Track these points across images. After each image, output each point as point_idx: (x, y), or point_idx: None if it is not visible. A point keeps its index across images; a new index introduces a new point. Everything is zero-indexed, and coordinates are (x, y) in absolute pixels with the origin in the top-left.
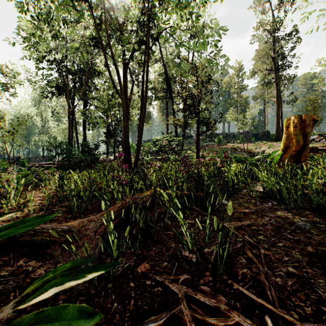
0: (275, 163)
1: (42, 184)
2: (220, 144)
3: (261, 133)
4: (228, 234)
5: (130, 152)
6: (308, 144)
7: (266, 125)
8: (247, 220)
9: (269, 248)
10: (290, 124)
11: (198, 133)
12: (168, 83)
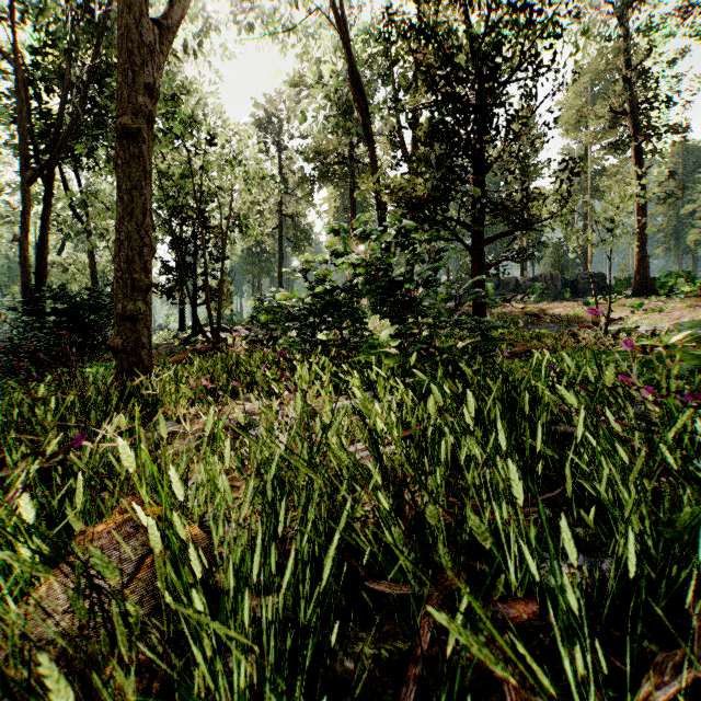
0: None
1: None
2: (489, 306)
3: (585, 279)
4: None
5: None
6: None
7: (588, 261)
8: None
9: None
10: None
11: (481, 241)
12: (360, 86)
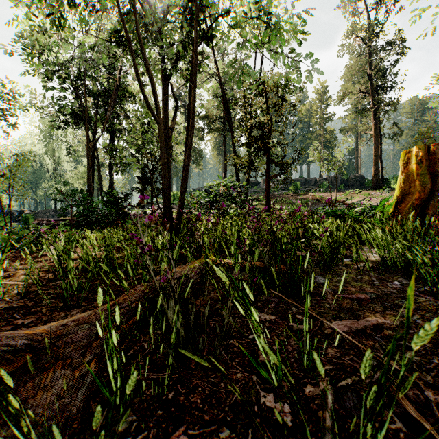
0: (387, 218)
1: (27, 249)
2: (297, 194)
3: (353, 179)
4: (344, 346)
5: (170, 201)
6: (438, 189)
7: (359, 167)
8: (369, 315)
9: (437, 386)
10: (410, 159)
11: (268, 177)
12: (227, 108)
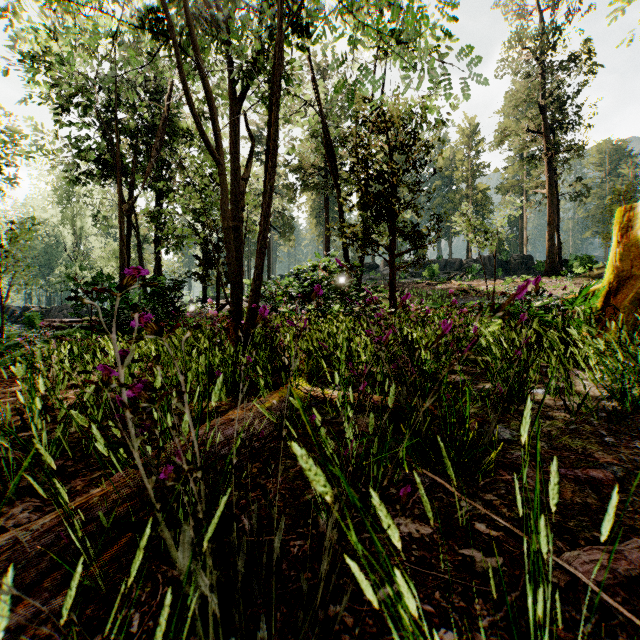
0: (592, 318)
1: None
2: (435, 283)
3: (516, 260)
4: (613, 632)
5: (237, 290)
6: None
7: (524, 243)
8: (632, 525)
9: None
10: (631, 221)
11: (393, 256)
12: (330, 152)
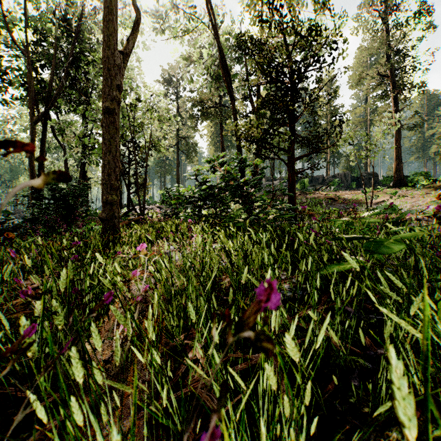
0: None
1: None
2: (306, 193)
3: (365, 176)
4: None
5: None
6: None
7: (368, 165)
8: None
9: None
10: None
11: (293, 159)
12: (226, 68)
